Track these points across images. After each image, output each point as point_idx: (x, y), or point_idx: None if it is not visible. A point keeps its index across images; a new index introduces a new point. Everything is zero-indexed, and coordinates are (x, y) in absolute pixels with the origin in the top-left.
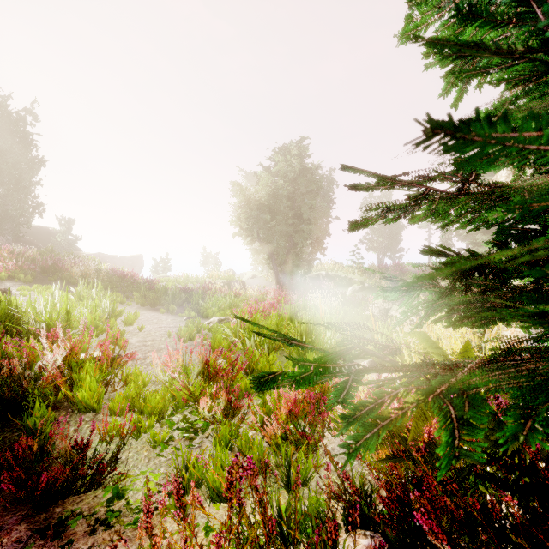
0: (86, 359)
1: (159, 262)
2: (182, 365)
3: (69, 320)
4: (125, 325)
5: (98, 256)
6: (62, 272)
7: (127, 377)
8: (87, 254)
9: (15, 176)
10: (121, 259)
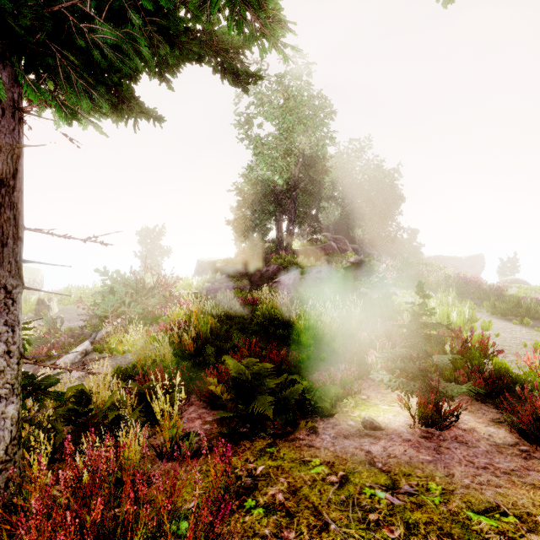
0: (470, 347)
1: (505, 262)
2: (538, 367)
3: (449, 321)
4: (482, 330)
5: (437, 258)
6: (421, 280)
7: (495, 363)
8: (428, 257)
9: (383, 207)
10: (459, 260)
